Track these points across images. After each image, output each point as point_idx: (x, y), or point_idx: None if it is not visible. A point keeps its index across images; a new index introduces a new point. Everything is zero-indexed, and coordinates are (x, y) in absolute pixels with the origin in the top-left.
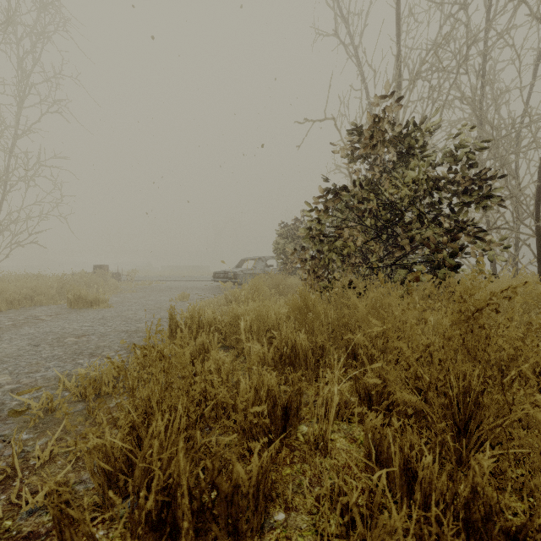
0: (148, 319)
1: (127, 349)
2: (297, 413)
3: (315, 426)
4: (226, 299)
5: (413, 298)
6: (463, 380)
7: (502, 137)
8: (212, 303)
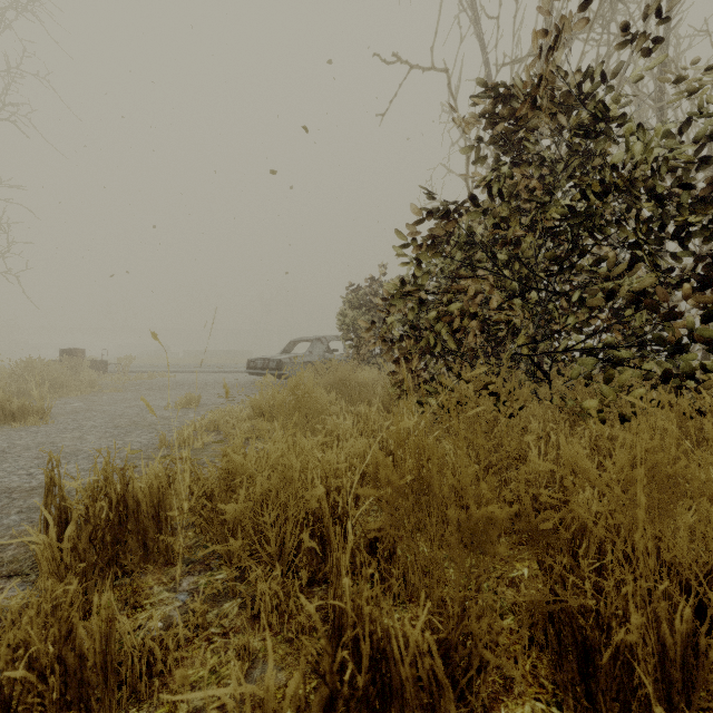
0: (92, 451)
1: None
2: None
3: None
4: (253, 408)
5: None
6: None
7: None
8: (231, 413)
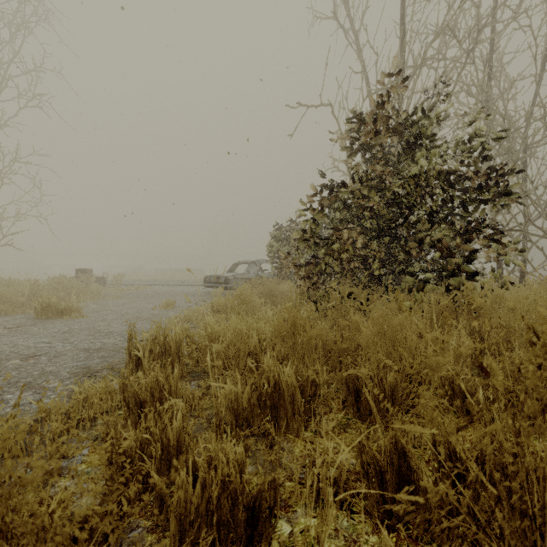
0: (120, 332)
1: (77, 376)
2: (270, 517)
3: (301, 522)
4: (212, 308)
5: (452, 334)
6: (544, 479)
7: (515, 130)
8: (198, 311)
